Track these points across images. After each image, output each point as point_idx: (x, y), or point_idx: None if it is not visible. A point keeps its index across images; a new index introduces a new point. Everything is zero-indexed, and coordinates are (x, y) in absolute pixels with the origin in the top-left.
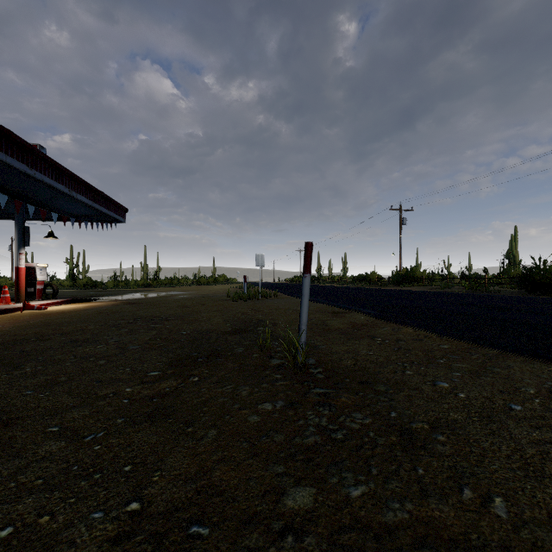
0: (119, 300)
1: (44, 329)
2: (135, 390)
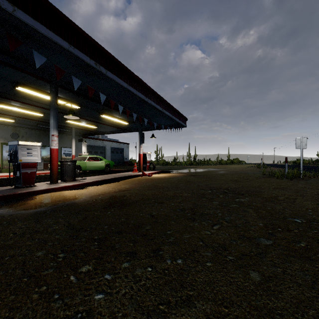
0: (184, 173)
1: (156, 192)
2: None
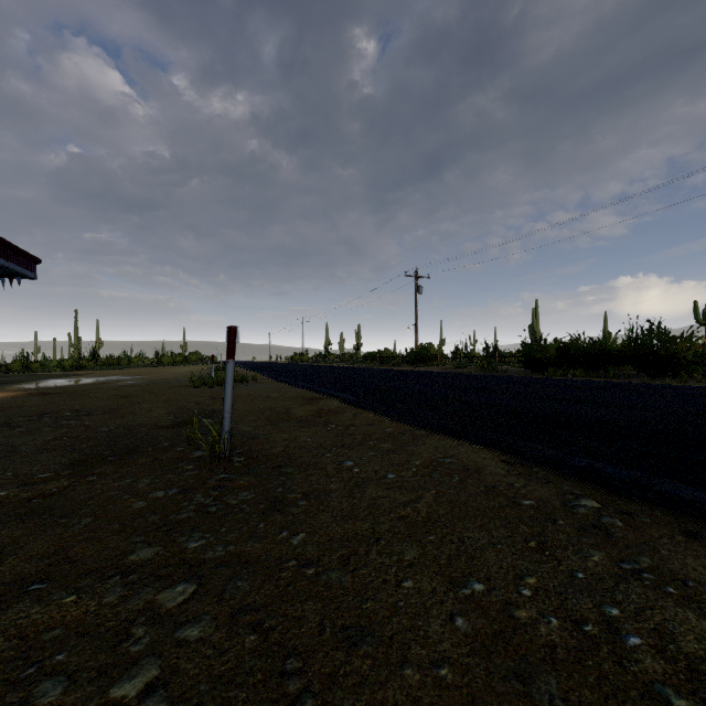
0: (25, 390)
1: None
2: (12, 493)
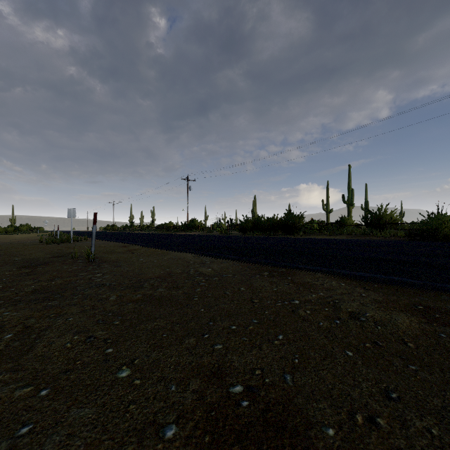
0: None
1: None
2: (11, 273)
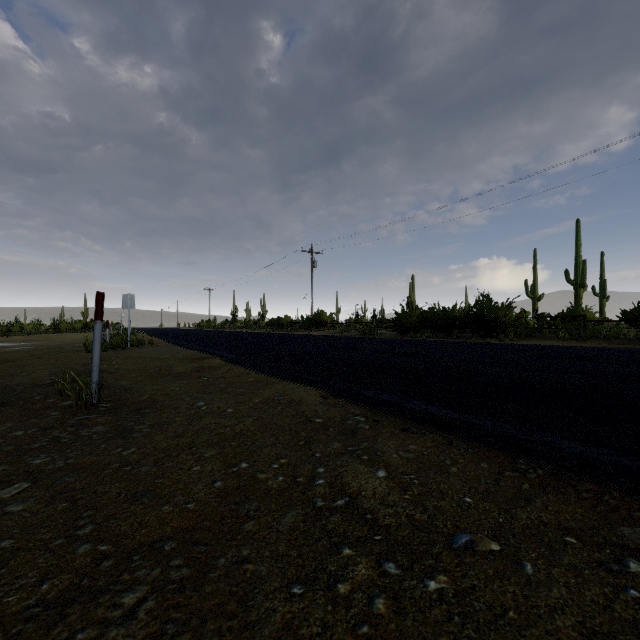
0: None
1: None
2: None
